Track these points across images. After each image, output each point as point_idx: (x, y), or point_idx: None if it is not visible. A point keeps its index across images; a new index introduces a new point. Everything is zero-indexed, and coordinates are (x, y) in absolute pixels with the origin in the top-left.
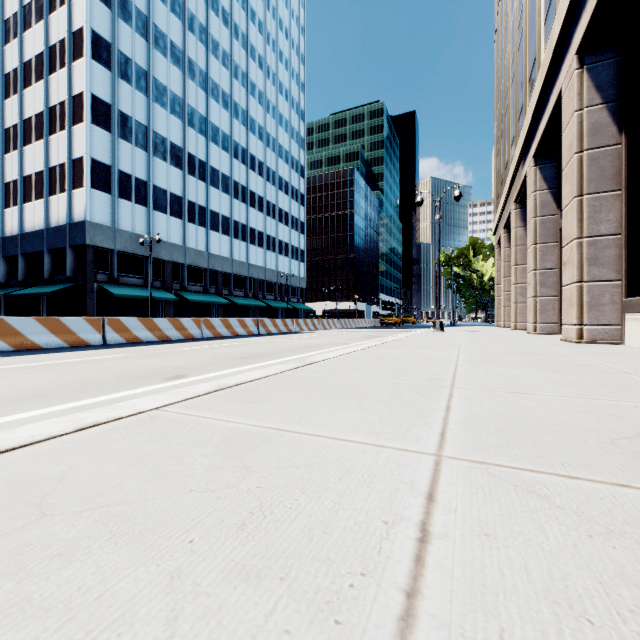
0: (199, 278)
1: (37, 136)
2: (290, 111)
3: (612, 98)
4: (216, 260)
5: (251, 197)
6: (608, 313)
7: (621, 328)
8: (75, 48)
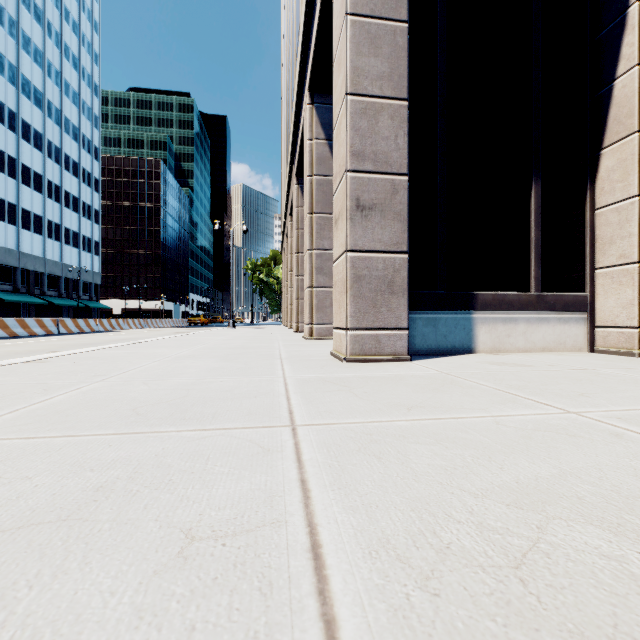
0: None
1: None
2: (80, 82)
3: None
4: None
5: (24, 172)
6: None
7: None
8: None
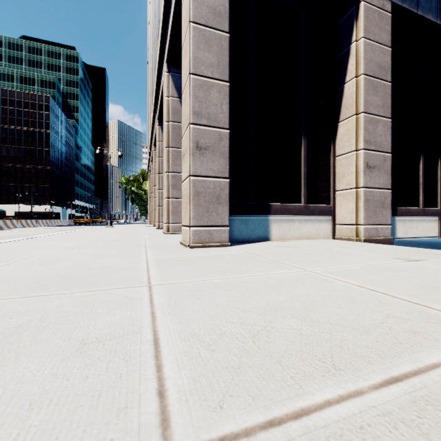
0: None
1: None
2: None
3: None
4: None
5: None
6: None
7: None
8: None
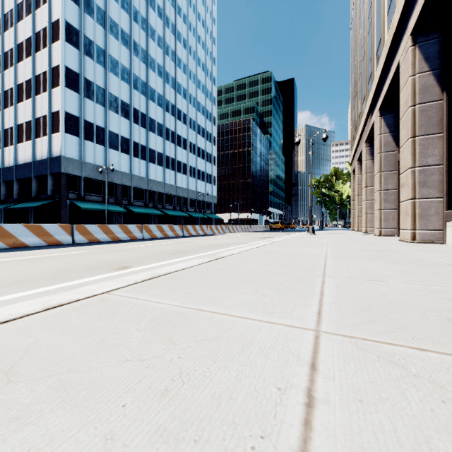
0: (141, 196)
1: (27, 96)
2: (205, 78)
3: (436, 67)
4: (153, 183)
5: (178, 139)
6: (434, 221)
7: (443, 232)
8: (54, 34)
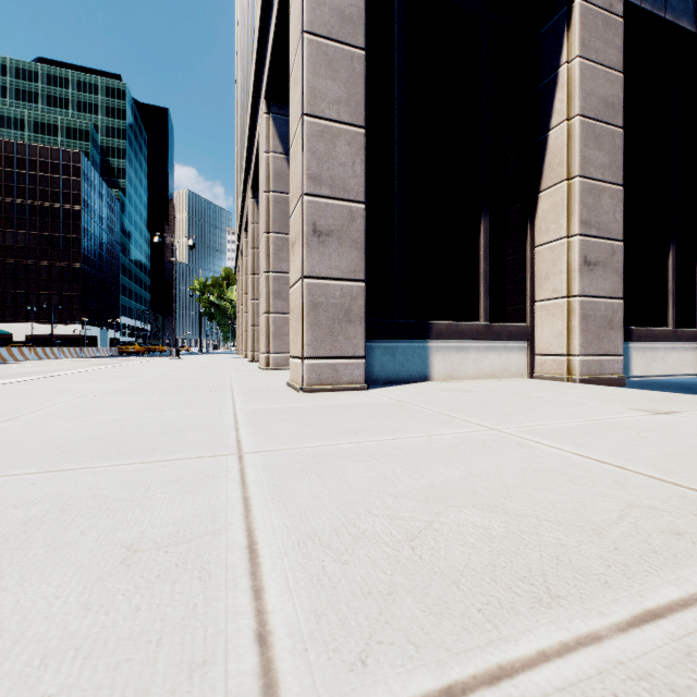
0: None
1: None
2: None
3: None
4: None
5: None
6: None
7: None
8: None
